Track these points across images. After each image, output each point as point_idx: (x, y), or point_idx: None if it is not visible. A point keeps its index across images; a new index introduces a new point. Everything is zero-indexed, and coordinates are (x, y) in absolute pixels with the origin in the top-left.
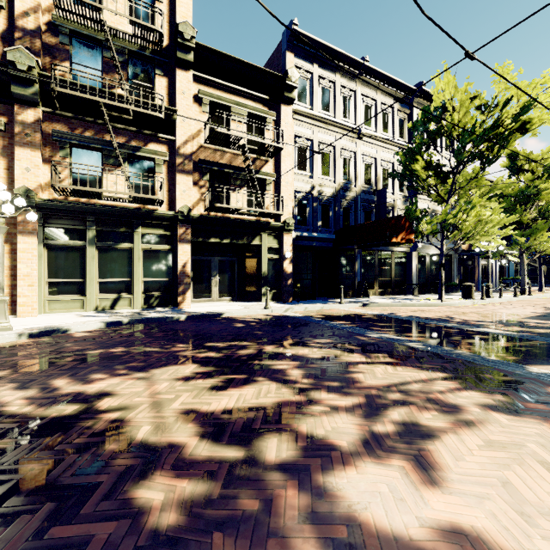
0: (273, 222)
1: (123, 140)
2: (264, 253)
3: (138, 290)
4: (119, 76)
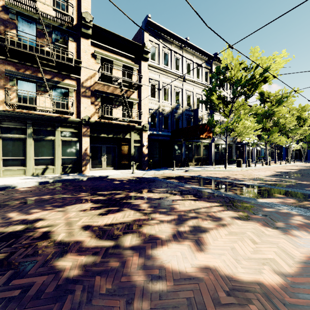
0: (137, 125)
1: (49, 77)
2: (132, 143)
3: (58, 163)
4: (46, 40)
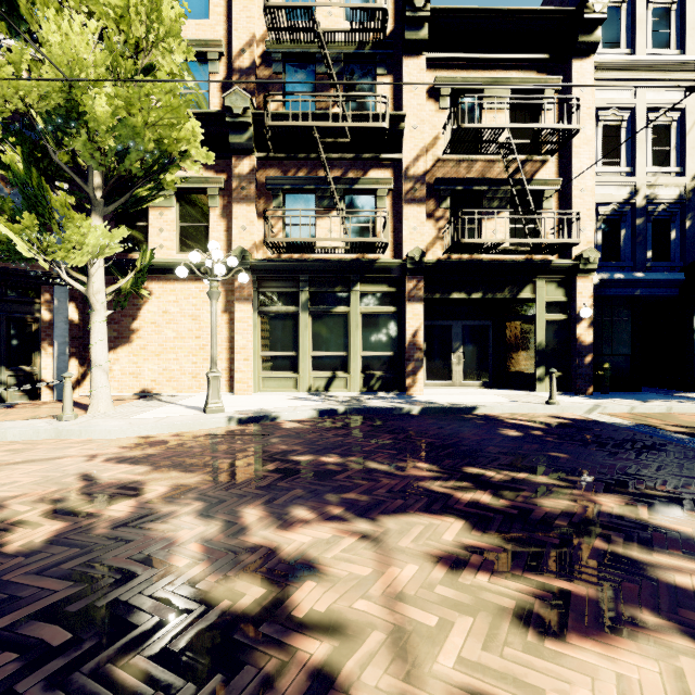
0: (557, 259)
1: (338, 174)
2: (539, 312)
3: (356, 367)
4: (333, 89)
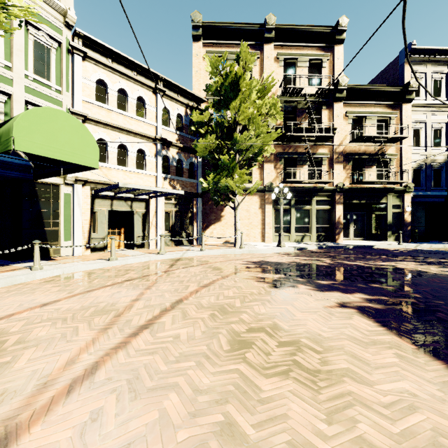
0: (396, 187)
1: (306, 150)
2: (389, 209)
3: (314, 231)
4: (310, 119)
